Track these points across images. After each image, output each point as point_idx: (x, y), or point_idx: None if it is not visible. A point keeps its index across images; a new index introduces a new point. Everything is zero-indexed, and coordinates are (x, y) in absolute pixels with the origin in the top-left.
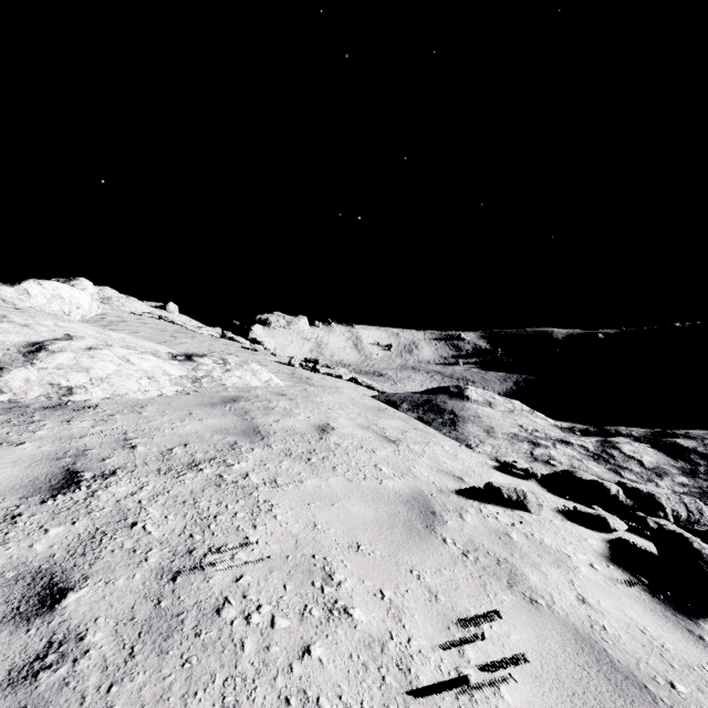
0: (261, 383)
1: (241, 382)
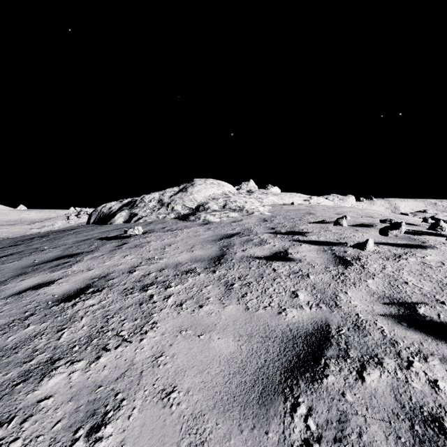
0: (349, 206)
1: (344, 205)
